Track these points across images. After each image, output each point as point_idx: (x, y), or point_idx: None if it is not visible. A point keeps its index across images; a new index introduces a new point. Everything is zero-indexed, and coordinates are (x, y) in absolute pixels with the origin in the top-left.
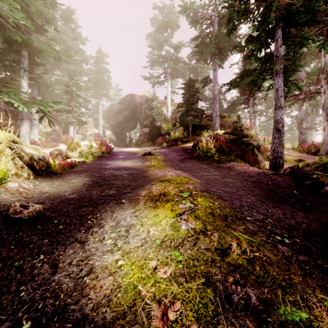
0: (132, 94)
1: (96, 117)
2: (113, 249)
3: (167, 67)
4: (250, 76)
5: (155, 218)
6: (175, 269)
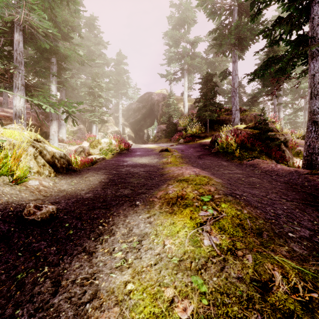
0: (150, 92)
1: (116, 116)
2: (122, 266)
3: (184, 64)
4: (278, 63)
5: (172, 227)
6: (197, 306)
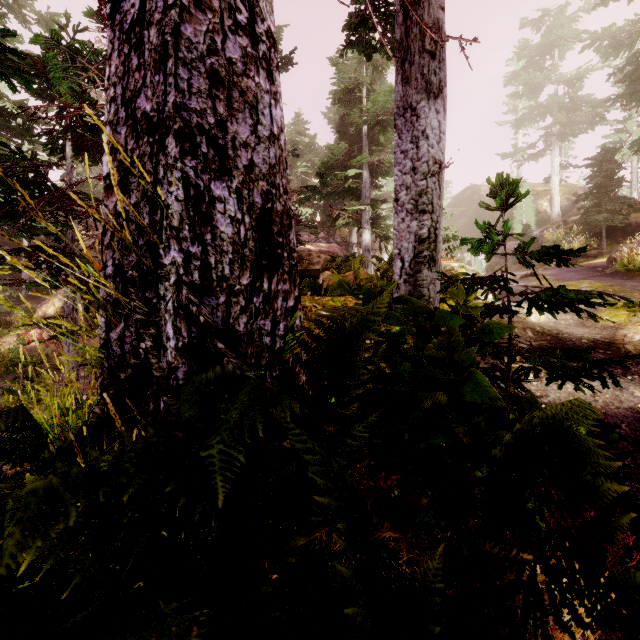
0: (475, 185)
1: None
2: None
3: (552, 125)
4: None
5: None
6: None
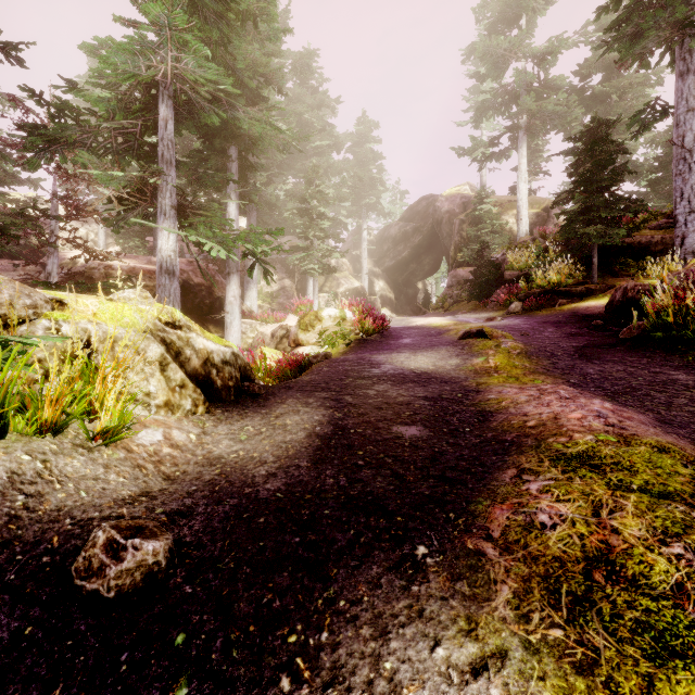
0: (431, 195)
1: (356, 256)
2: None
3: (519, 113)
4: None
5: None
6: None
